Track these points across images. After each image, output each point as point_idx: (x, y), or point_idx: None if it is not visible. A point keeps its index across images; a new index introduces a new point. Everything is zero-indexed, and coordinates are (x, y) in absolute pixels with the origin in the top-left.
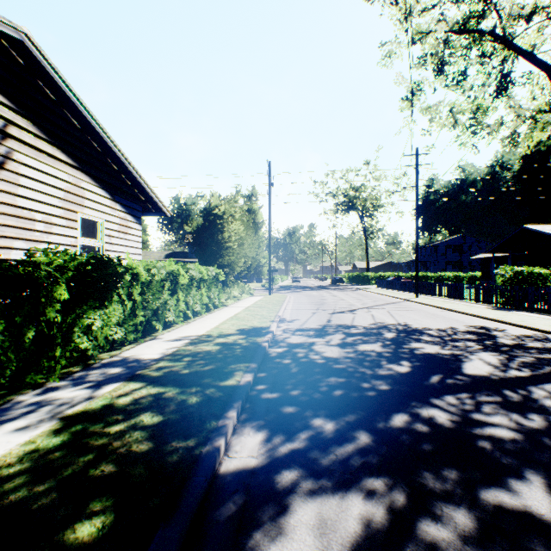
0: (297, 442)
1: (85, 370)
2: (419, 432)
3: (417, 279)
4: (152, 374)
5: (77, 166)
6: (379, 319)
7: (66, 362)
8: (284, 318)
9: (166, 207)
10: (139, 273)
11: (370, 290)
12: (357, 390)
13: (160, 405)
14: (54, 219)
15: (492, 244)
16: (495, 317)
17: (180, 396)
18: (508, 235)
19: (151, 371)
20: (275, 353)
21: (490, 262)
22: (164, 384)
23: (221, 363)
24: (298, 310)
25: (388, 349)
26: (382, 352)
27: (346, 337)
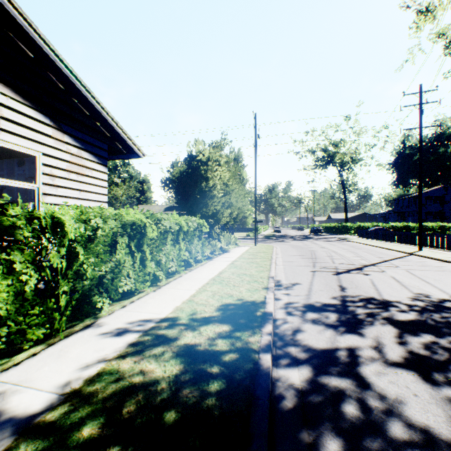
0: None
1: None
2: None
3: (420, 230)
4: None
5: None
6: (414, 288)
7: None
8: (279, 280)
9: (137, 145)
10: (63, 225)
11: (356, 240)
12: None
13: None
14: None
15: None
16: None
17: None
18: None
19: None
20: (289, 393)
21: None
22: None
23: None
24: (291, 266)
25: None
26: None
27: (402, 334)
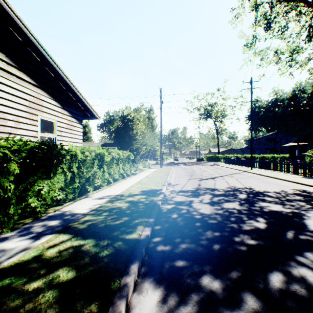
0: (190, 305)
1: (33, 222)
2: (300, 297)
3: (251, 158)
4: (78, 227)
5: (37, 85)
6: (231, 184)
7: (22, 216)
8: (170, 183)
9: (97, 113)
10: (76, 154)
11: (221, 165)
12: (231, 244)
13: (77, 259)
14: (21, 119)
15: (295, 137)
16: (309, 183)
17: (94, 249)
18: (308, 131)
19: (78, 224)
20: (165, 209)
21: (294, 148)
22: (85, 236)
23: (128, 218)
24: (178, 177)
25: (244, 207)
26: (241, 209)
27: (213, 197)
